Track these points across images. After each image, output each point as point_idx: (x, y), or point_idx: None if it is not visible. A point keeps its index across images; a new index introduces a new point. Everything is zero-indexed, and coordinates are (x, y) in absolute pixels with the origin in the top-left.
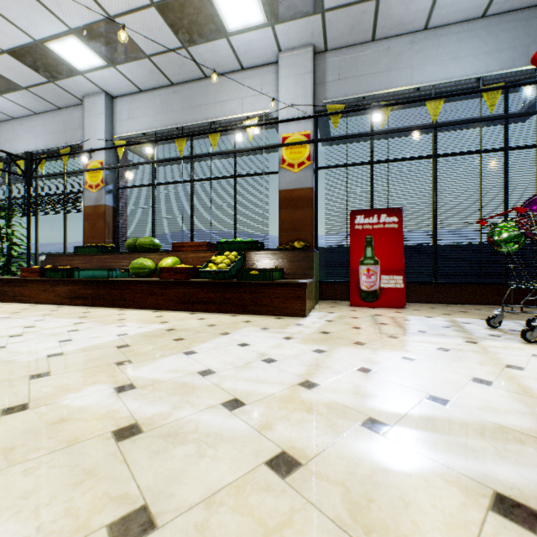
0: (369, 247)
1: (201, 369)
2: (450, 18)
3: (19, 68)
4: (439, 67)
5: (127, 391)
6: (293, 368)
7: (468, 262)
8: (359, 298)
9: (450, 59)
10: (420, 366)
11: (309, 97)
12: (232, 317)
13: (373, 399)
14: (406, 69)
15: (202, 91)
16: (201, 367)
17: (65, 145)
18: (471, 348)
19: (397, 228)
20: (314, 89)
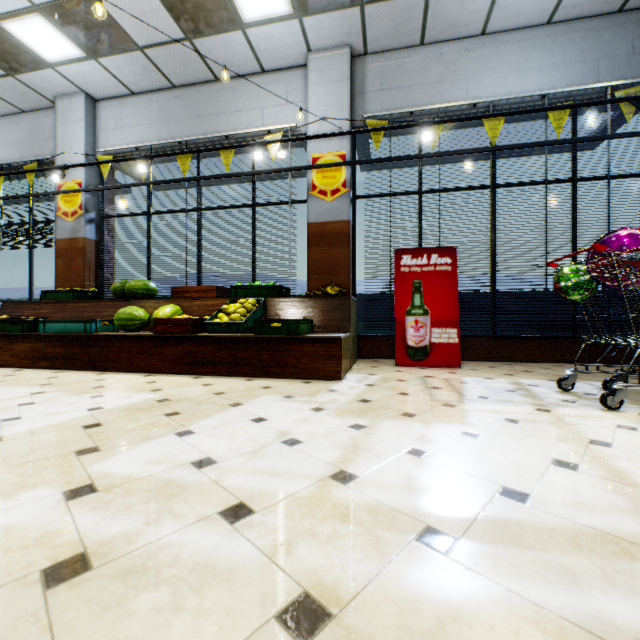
0: (418, 293)
1: (197, 458)
2: (512, 23)
3: None
4: (498, 80)
5: (83, 497)
6: (323, 453)
7: (531, 312)
8: (406, 356)
9: (512, 72)
10: (486, 444)
11: (345, 110)
12: (247, 382)
13: (431, 497)
14: (460, 81)
15: (212, 96)
16: (198, 454)
17: (30, 159)
18: (545, 418)
19: (450, 271)
20: (351, 100)
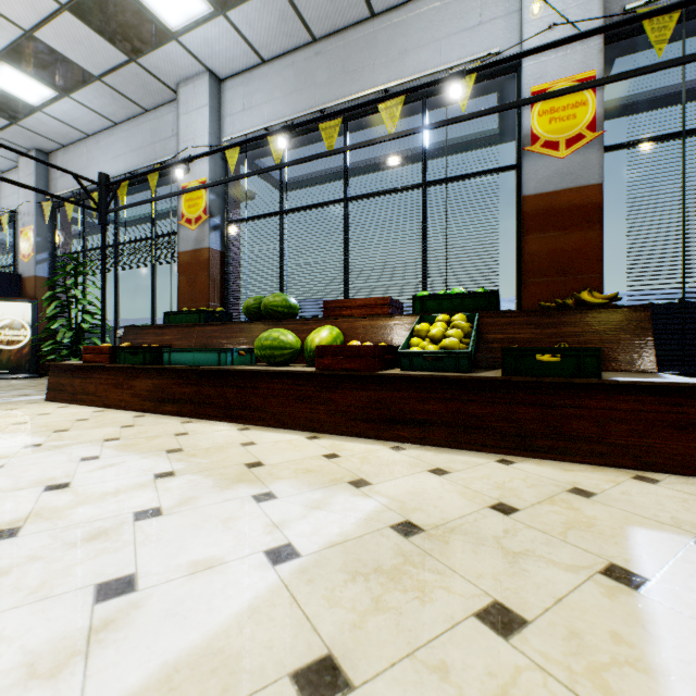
0: None
1: None
2: None
3: (87, 39)
4: None
5: None
6: None
7: None
8: None
9: None
10: None
11: (593, 3)
12: (508, 468)
13: None
14: None
15: (365, 41)
16: None
17: (152, 163)
18: None
19: None
20: None
